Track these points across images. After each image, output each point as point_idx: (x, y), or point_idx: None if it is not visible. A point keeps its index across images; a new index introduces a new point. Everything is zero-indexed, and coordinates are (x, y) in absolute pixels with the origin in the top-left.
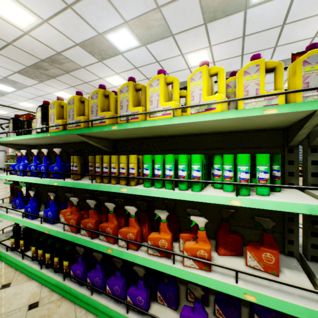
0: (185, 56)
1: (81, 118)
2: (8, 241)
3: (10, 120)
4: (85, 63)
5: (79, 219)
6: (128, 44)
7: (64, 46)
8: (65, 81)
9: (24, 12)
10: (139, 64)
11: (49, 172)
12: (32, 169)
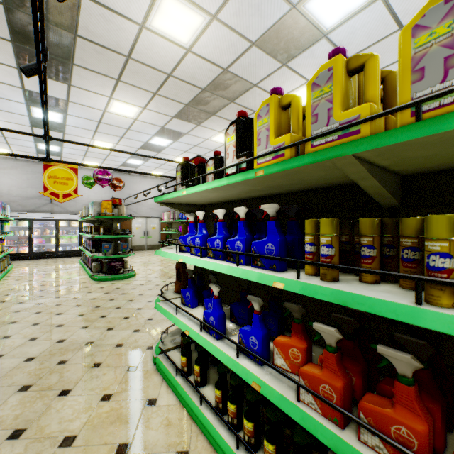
0: None
1: (360, 110)
2: (175, 353)
3: (177, 167)
4: (259, 76)
5: (345, 389)
6: (344, 8)
7: (233, 55)
8: (228, 116)
9: (188, 14)
10: (356, 48)
11: (257, 255)
12: (215, 245)
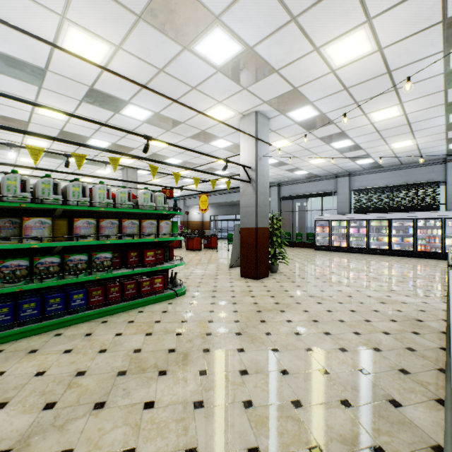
0: (26, 138)
1: None
2: None
3: None
4: None
5: None
6: None
7: None
8: None
9: None
10: None
11: None
12: None
